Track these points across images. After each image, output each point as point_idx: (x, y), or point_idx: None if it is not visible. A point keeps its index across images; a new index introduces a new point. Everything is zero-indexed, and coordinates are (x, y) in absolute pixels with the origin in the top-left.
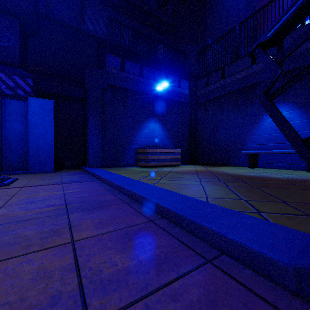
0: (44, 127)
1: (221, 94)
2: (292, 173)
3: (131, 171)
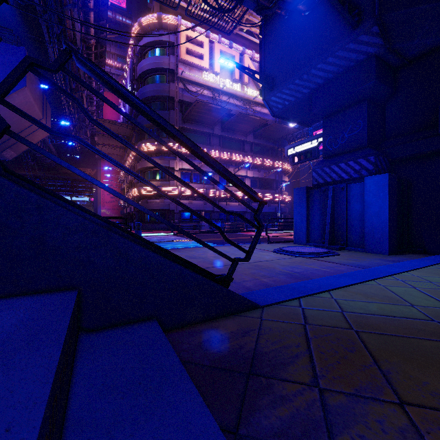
0: (378, 205)
1: None
2: None
3: None
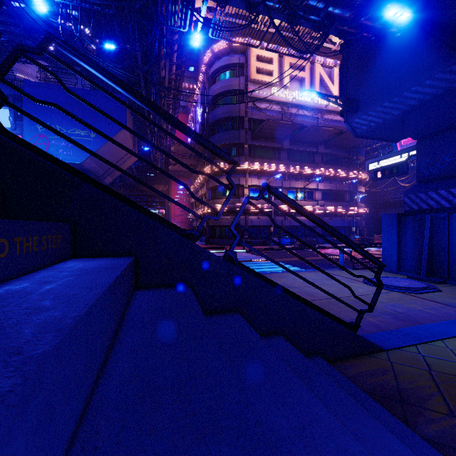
0: None
1: None
2: None
3: None
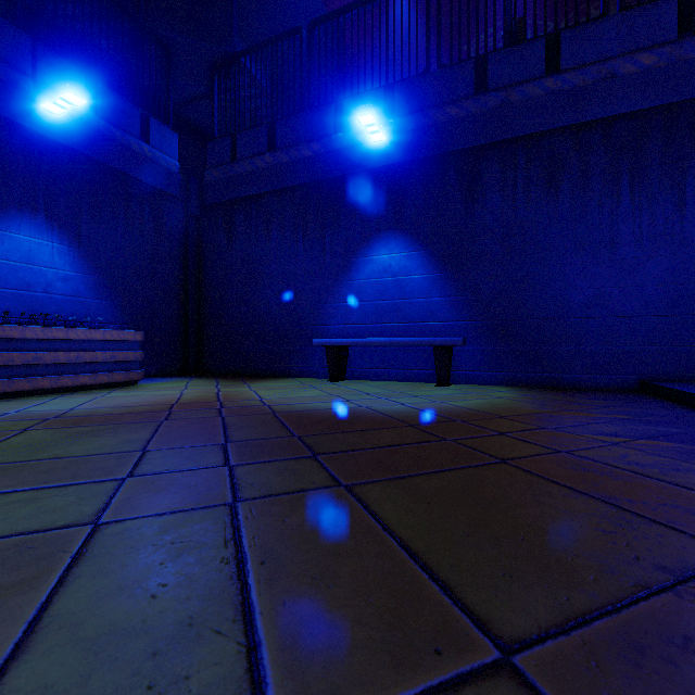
0: None
1: (266, 189)
2: (415, 393)
3: None
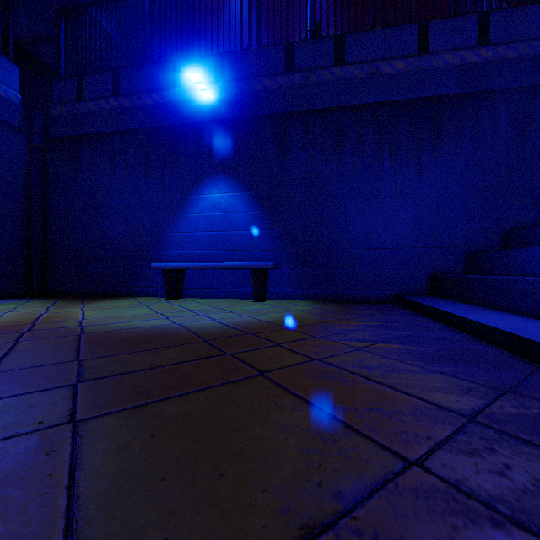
0: None
1: (110, 128)
2: (233, 308)
3: None
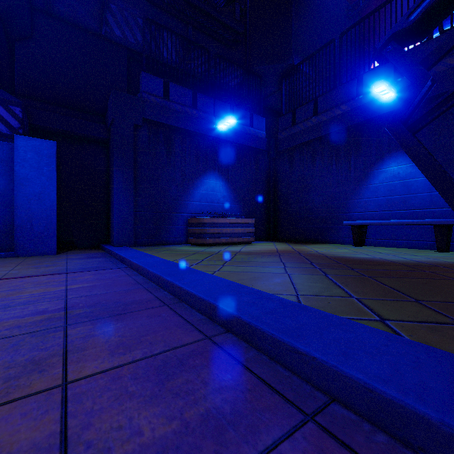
0: (40, 183)
1: (312, 137)
2: (416, 254)
3: (180, 251)
